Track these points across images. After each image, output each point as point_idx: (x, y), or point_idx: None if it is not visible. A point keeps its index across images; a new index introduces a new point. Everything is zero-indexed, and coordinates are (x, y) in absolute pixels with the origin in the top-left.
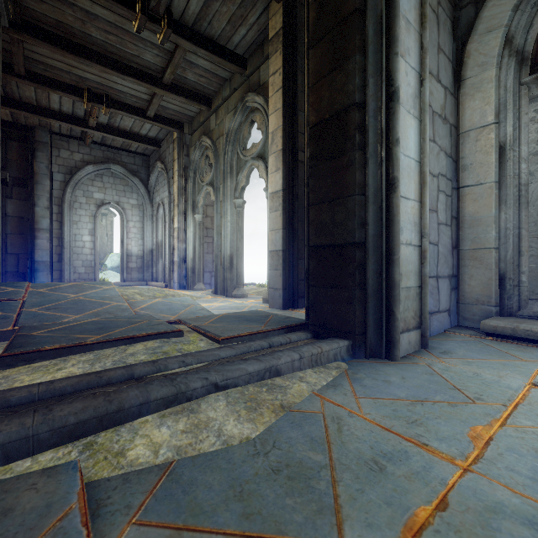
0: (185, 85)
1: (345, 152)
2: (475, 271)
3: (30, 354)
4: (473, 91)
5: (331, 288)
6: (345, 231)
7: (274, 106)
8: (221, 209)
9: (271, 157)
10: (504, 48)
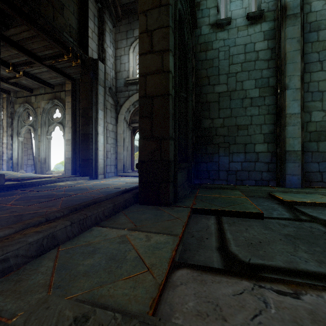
0: (19, 82)
1: (89, 142)
2: (120, 164)
3: (25, 179)
4: (119, 125)
5: (86, 167)
6: (89, 156)
7: (68, 112)
8: (39, 138)
9: (67, 128)
10: (124, 119)
